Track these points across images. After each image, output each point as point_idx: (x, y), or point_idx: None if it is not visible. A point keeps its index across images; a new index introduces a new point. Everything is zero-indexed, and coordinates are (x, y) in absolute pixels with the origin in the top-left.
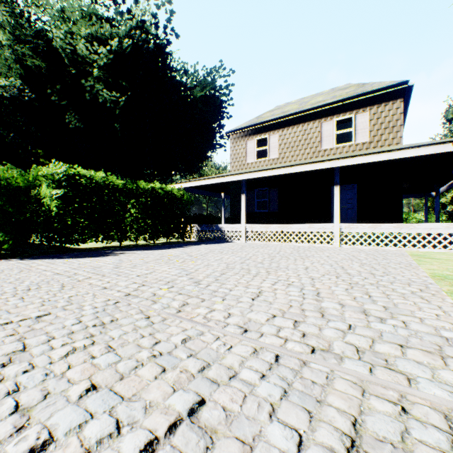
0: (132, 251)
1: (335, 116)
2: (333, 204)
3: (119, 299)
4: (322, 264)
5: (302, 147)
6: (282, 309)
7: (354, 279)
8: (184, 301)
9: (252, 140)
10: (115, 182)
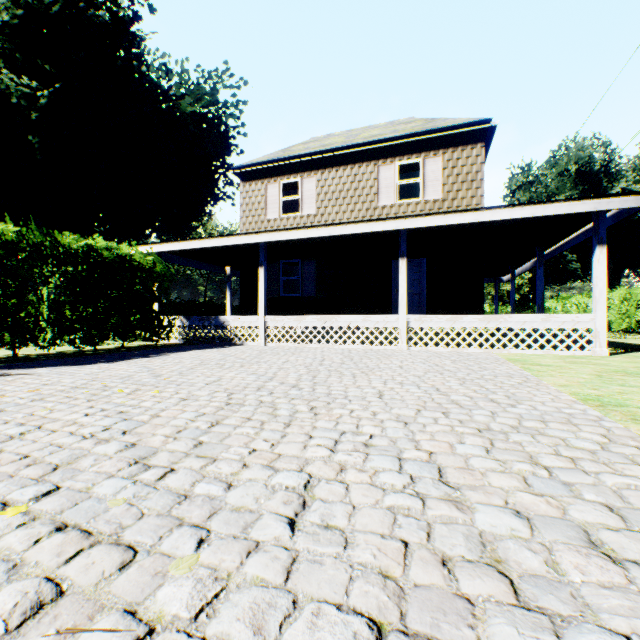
0: (29, 369)
1: (398, 158)
2: (394, 287)
3: None
4: (402, 383)
5: (351, 200)
6: (390, 573)
7: (479, 419)
8: (50, 576)
9: (275, 184)
10: None
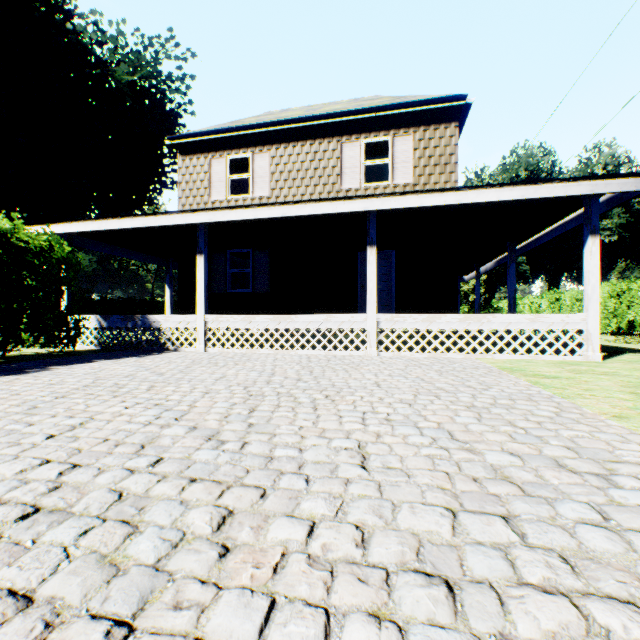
0: None
1: (364, 135)
2: (360, 283)
3: None
4: (391, 422)
5: (311, 182)
6: None
7: (600, 546)
8: None
9: (222, 159)
10: None
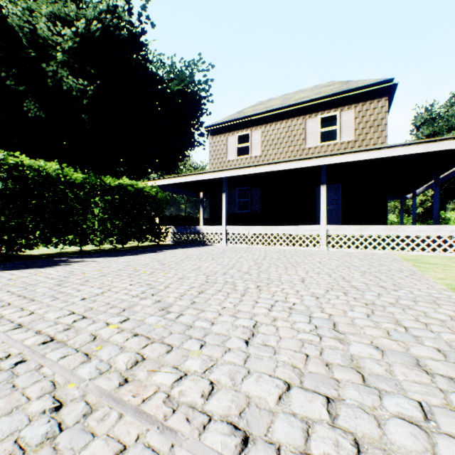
0: (91, 258)
1: (320, 113)
2: (317, 205)
3: (27, 354)
4: (318, 273)
5: (286, 145)
6: (297, 366)
7: (368, 297)
8: (138, 352)
9: (233, 136)
10: (73, 176)
